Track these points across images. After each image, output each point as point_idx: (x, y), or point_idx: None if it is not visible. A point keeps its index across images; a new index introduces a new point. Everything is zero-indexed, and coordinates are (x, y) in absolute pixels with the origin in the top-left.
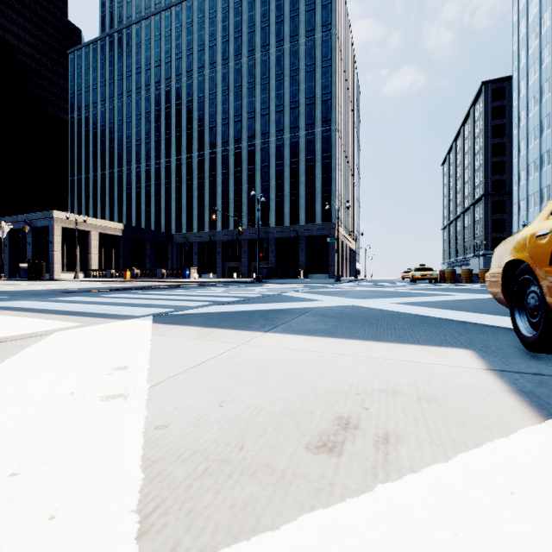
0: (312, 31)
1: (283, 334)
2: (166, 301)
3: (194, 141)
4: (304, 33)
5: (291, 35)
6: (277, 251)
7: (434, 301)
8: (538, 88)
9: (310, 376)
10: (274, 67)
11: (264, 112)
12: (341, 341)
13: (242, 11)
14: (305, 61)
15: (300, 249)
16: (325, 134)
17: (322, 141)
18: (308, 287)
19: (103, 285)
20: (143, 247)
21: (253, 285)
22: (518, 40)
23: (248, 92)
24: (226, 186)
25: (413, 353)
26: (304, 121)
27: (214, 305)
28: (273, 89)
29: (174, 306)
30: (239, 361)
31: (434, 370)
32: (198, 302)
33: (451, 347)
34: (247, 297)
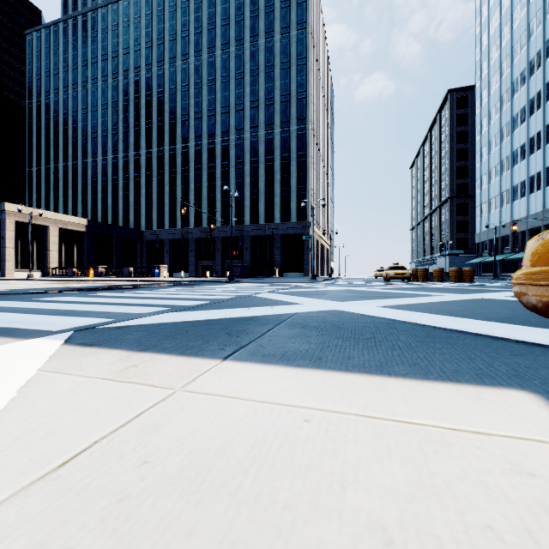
0: (287, 28)
1: (248, 363)
2: (112, 306)
3: (165, 135)
4: (279, 29)
5: (266, 31)
6: (252, 249)
7: (421, 303)
8: (499, 97)
9: (291, 503)
10: (249, 62)
11: (238, 107)
12: (335, 376)
13: (216, 3)
14: (280, 58)
15: (275, 248)
16: (300, 132)
17: (297, 139)
18: (283, 287)
19: (55, 286)
20: (110, 244)
21: (225, 284)
22: (481, 52)
23: (222, 86)
24: (199, 182)
25: (455, 404)
26: (280, 118)
27: (169, 312)
28: (248, 84)
29: (117, 314)
30: (153, 447)
31: (524, 460)
32: (152, 307)
33: (500, 386)
34: (214, 299)
